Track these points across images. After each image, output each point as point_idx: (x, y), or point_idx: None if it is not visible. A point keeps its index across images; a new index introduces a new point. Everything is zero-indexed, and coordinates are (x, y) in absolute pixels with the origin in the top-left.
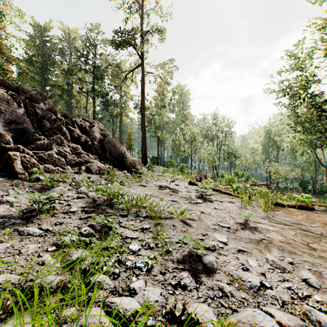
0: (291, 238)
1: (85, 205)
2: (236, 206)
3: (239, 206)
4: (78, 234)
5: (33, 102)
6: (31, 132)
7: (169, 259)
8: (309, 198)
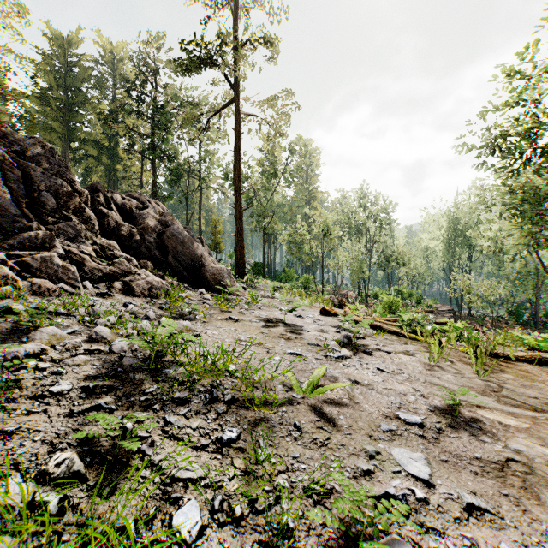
0: None
1: (96, 371)
2: (420, 362)
3: (426, 361)
4: (35, 479)
5: (27, 160)
6: (11, 214)
7: None
8: (547, 341)
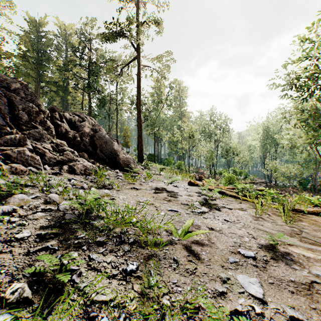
0: None
1: (48, 223)
2: (250, 215)
3: (253, 215)
4: None
5: (11, 92)
6: (0, 124)
7: None
8: None
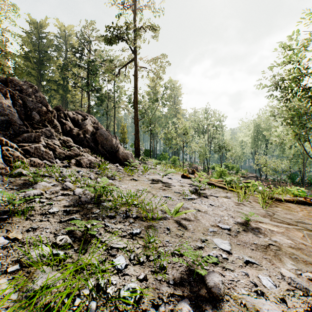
0: (300, 242)
1: (68, 203)
2: (233, 201)
3: (236, 201)
4: (51, 245)
5: (23, 94)
6: (18, 124)
7: (164, 280)
8: (304, 192)
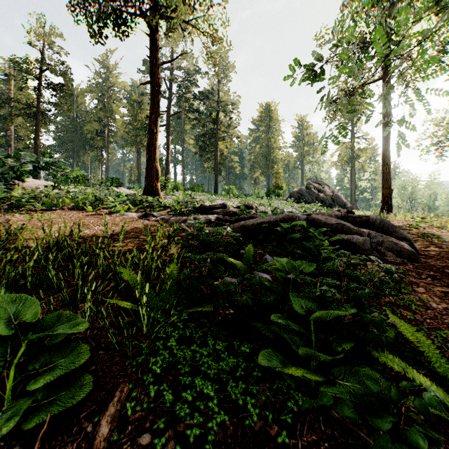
0: None
1: None
2: None
3: None
4: None
5: None
6: None
7: None
8: None
